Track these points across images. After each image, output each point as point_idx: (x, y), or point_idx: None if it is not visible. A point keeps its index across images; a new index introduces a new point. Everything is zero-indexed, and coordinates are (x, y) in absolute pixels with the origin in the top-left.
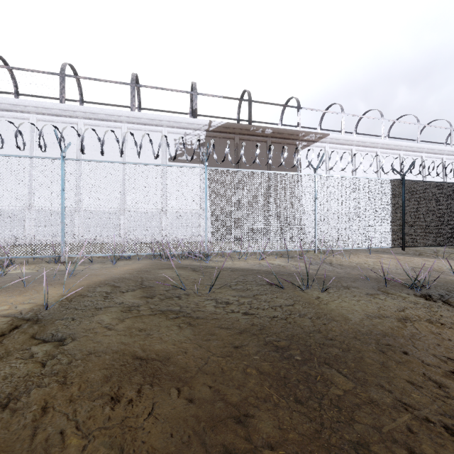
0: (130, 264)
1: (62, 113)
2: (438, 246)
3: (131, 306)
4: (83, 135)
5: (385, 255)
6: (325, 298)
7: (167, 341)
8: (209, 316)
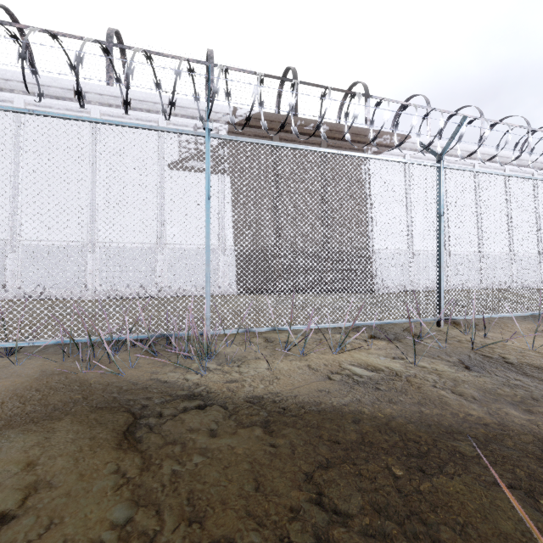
0: None
1: None
2: None
3: None
4: None
5: None
6: None
7: None
8: None
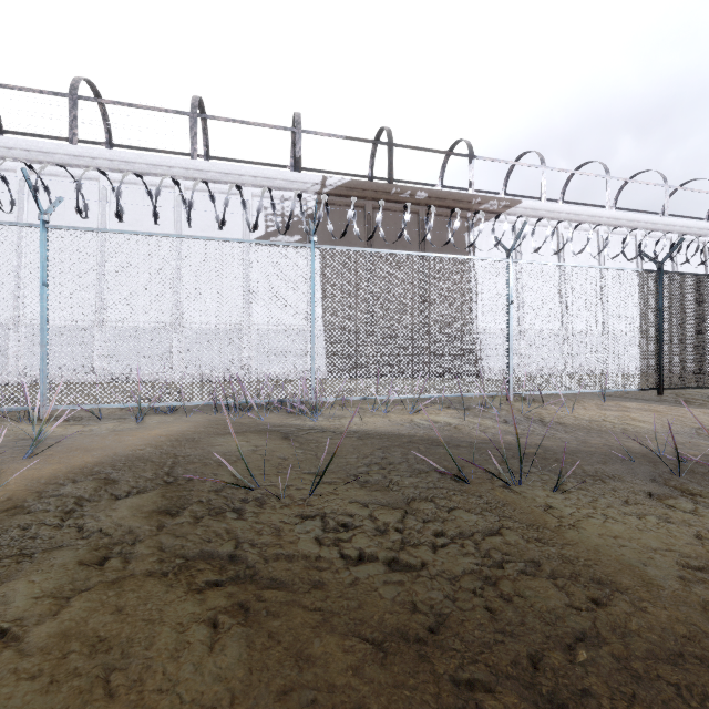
0: (169, 423)
1: (72, 162)
2: None
3: (116, 543)
4: (80, 180)
5: (630, 403)
6: (566, 510)
7: (156, 708)
8: (302, 579)
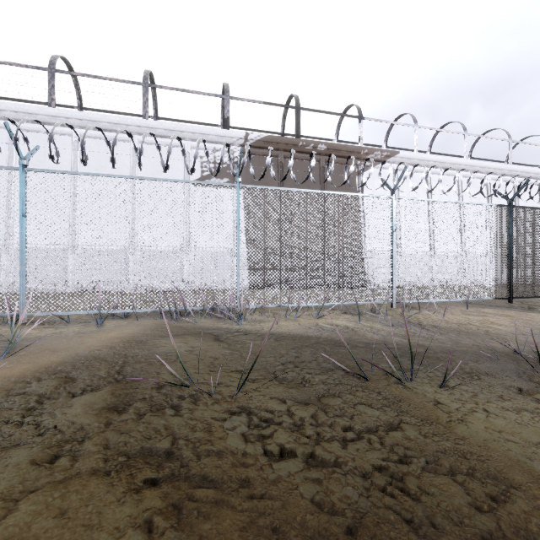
0: (123, 326)
1: (50, 121)
2: None
3: (67, 440)
4: (51, 132)
5: (487, 309)
6: (452, 405)
7: None
8: (230, 477)
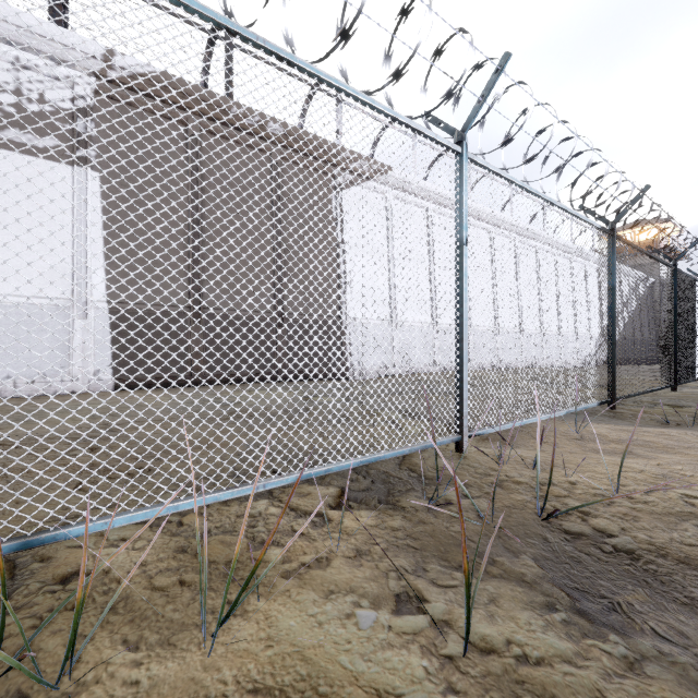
0: None
1: None
2: (648, 392)
3: None
4: None
5: (594, 426)
6: None
7: None
8: None
